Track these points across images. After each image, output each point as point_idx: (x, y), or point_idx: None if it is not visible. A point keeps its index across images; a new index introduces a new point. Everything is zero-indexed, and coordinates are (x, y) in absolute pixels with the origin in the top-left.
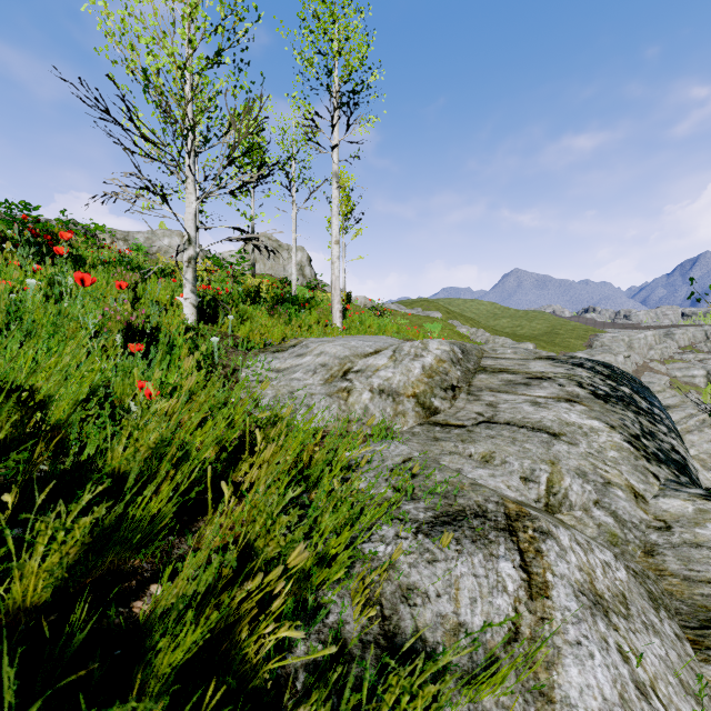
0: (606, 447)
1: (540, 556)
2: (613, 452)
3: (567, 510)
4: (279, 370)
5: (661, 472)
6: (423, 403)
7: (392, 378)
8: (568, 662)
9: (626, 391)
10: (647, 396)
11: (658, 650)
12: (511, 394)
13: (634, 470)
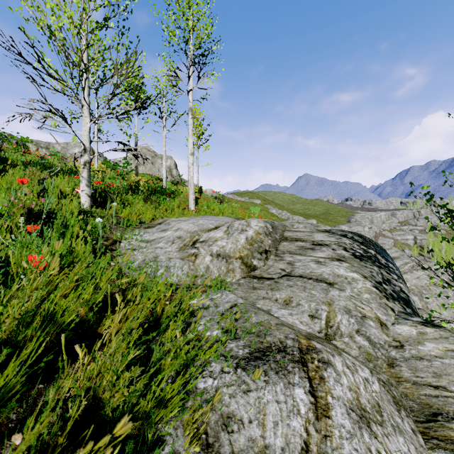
0: (362, 291)
1: (323, 382)
2: (367, 295)
3: (339, 337)
4: (148, 241)
5: (395, 307)
6: (246, 263)
7: (226, 246)
8: None
9: (372, 253)
10: (384, 255)
11: (403, 447)
12: (303, 256)
13: (380, 306)
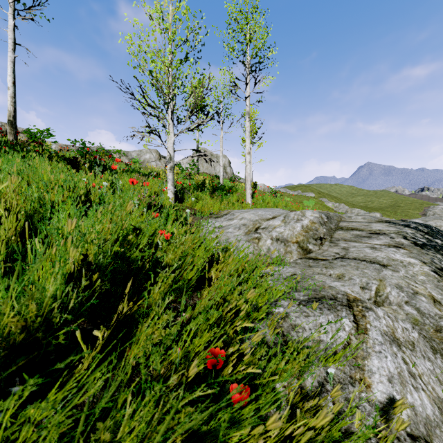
0: (417, 273)
1: (364, 317)
2: (422, 277)
3: (387, 305)
4: (219, 227)
5: None
6: (302, 247)
7: (284, 232)
8: (373, 358)
9: (438, 242)
10: None
11: (428, 366)
12: (358, 243)
13: (436, 287)
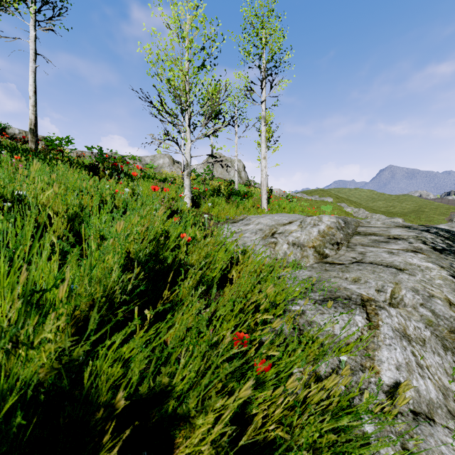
0: (434, 277)
1: (377, 315)
2: (439, 281)
3: (402, 307)
4: (236, 232)
5: None
6: (319, 251)
7: (300, 237)
8: (383, 350)
9: None
10: None
11: (437, 360)
12: (375, 248)
13: (453, 291)
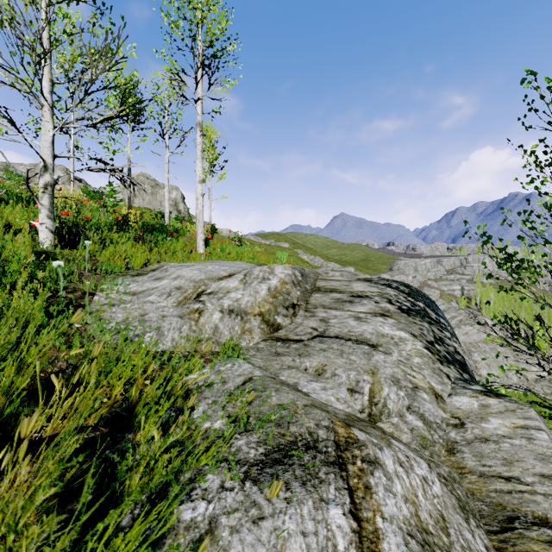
0: (411, 354)
1: (369, 493)
2: (417, 358)
3: (386, 418)
4: (135, 293)
5: (451, 372)
6: (268, 321)
7: (241, 299)
8: None
9: (421, 306)
10: (434, 308)
11: None
12: (339, 311)
13: (433, 373)
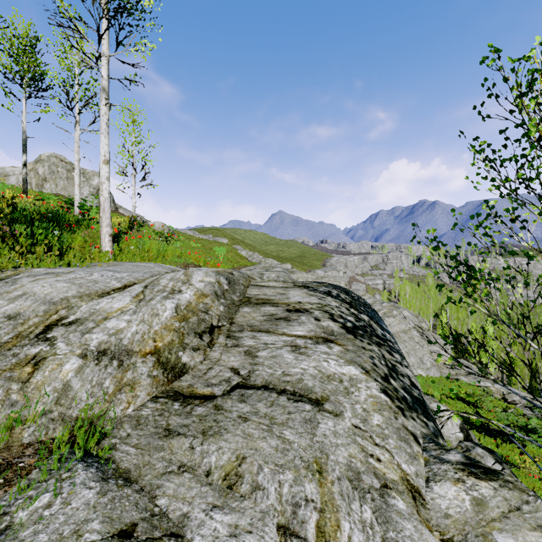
0: (368, 408)
1: None
2: (377, 416)
3: None
4: None
5: (416, 427)
6: (166, 362)
7: (125, 329)
8: None
9: (366, 319)
10: (378, 320)
11: None
12: (272, 335)
13: (400, 440)
